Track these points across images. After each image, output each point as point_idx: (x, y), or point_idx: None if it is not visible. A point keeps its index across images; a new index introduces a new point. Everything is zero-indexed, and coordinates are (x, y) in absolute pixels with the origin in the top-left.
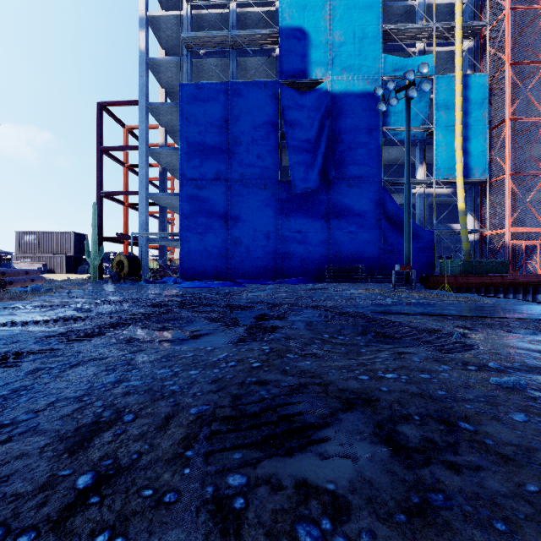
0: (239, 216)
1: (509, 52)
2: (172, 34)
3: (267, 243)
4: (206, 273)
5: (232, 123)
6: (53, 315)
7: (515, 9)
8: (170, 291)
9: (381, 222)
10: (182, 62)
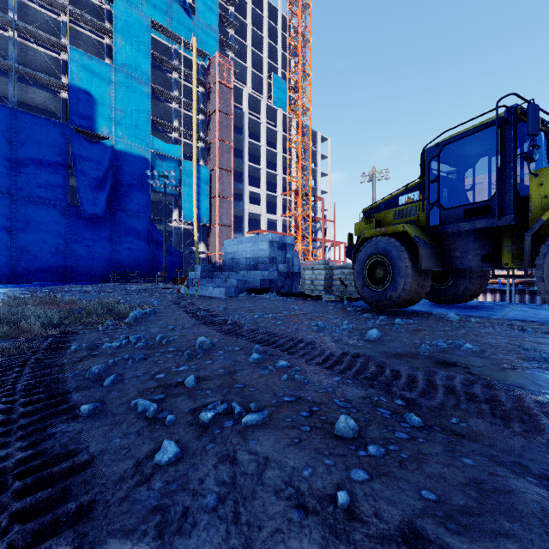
0: (26, 228)
1: (218, 162)
2: None
3: (57, 252)
4: None
5: (18, 146)
6: None
7: (220, 140)
8: None
9: (151, 244)
10: None
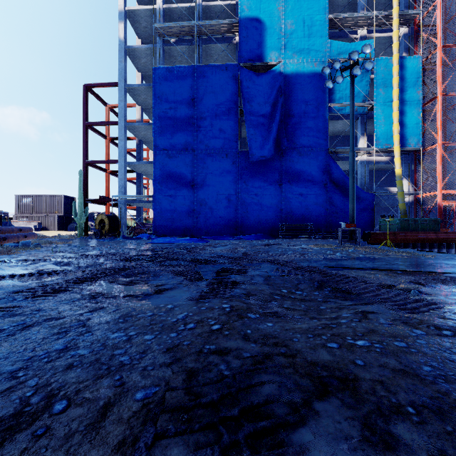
0: (204, 181)
1: (440, 36)
2: (146, 25)
3: (228, 204)
4: (176, 230)
5: (198, 101)
6: (34, 269)
7: None
8: (143, 246)
9: (327, 186)
10: (155, 49)
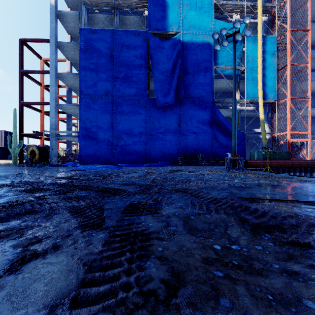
0: (121, 121)
1: (289, 23)
2: None
3: (140, 139)
4: (98, 159)
5: (116, 58)
6: None
7: None
8: (63, 173)
9: (213, 126)
10: (81, 15)
